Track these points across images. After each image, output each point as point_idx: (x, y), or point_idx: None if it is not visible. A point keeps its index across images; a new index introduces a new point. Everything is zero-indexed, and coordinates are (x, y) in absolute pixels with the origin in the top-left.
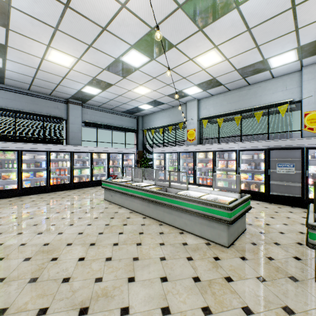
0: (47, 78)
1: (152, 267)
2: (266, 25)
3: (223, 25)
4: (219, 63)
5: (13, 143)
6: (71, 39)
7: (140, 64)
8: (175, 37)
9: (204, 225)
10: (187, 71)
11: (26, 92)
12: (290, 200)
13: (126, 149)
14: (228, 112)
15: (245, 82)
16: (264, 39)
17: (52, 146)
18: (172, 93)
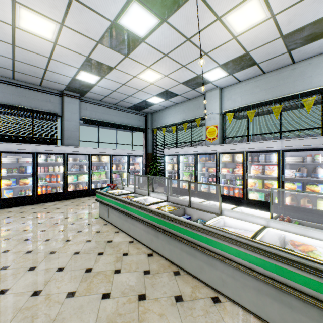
0: (29, 59)
1: None
2: None
3: None
4: (260, 25)
5: None
6: None
7: (146, 32)
8: None
9: (266, 296)
10: (211, 41)
11: (10, 81)
12: None
13: (132, 151)
14: (262, 102)
15: (289, 58)
16: None
17: (40, 147)
18: (188, 79)
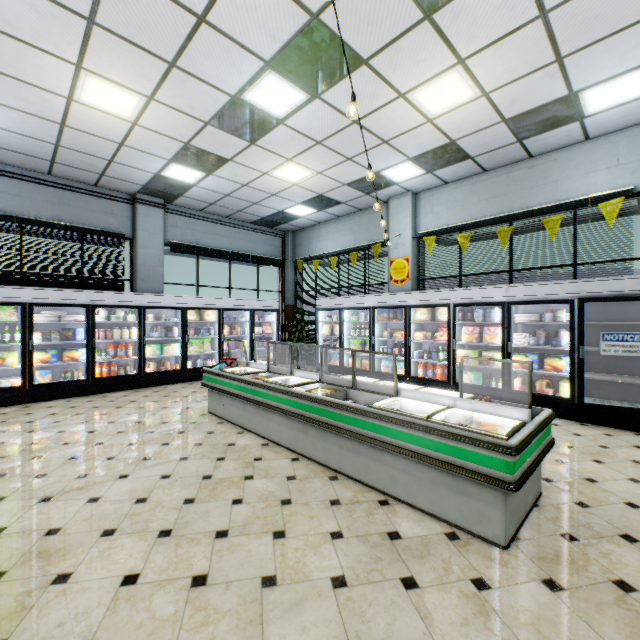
0: (85, 146)
1: (311, 612)
2: (587, 1)
3: (483, 4)
4: (467, 105)
5: (12, 288)
6: (128, 49)
7: (287, 110)
8: (367, 39)
9: (442, 488)
10: (393, 125)
11: (44, 178)
12: (633, 418)
13: (258, 302)
14: (482, 220)
15: (522, 150)
16: (578, 40)
17: (99, 294)
18: (358, 179)
